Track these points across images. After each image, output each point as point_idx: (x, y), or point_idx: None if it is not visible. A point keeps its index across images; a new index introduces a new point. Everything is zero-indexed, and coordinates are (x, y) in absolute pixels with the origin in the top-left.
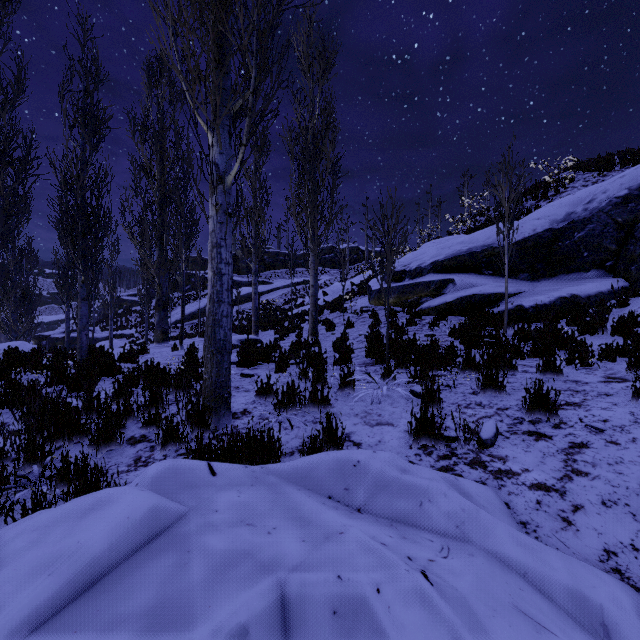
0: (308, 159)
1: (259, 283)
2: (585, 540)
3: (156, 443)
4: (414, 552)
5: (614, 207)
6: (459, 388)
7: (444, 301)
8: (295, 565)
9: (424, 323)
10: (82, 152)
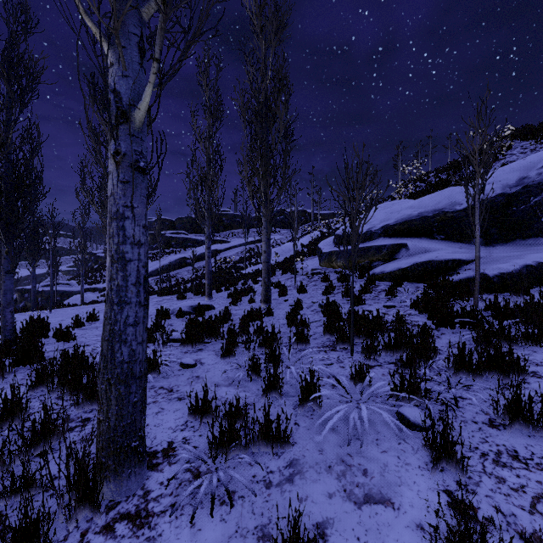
0: (260, 121)
1: (218, 242)
2: None
3: None
4: None
5: None
6: (464, 409)
7: (399, 267)
8: None
9: (379, 290)
10: (2, 105)
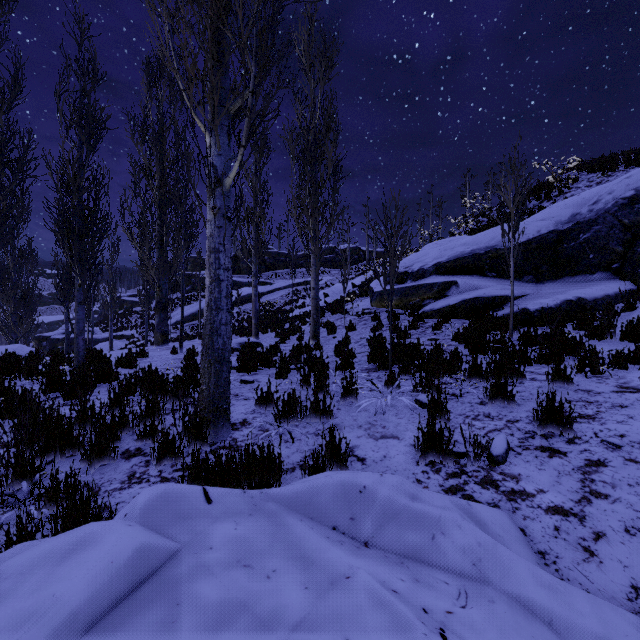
0: (309, 160)
1: (260, 284)
2: (610, 574)
3: (151, 458)
4: (429, 601)
5: (620, 208)
6: (466, 397)
7: (447, 304)
8: (297, 621)
9: (427, 326)
10: (79, 153)
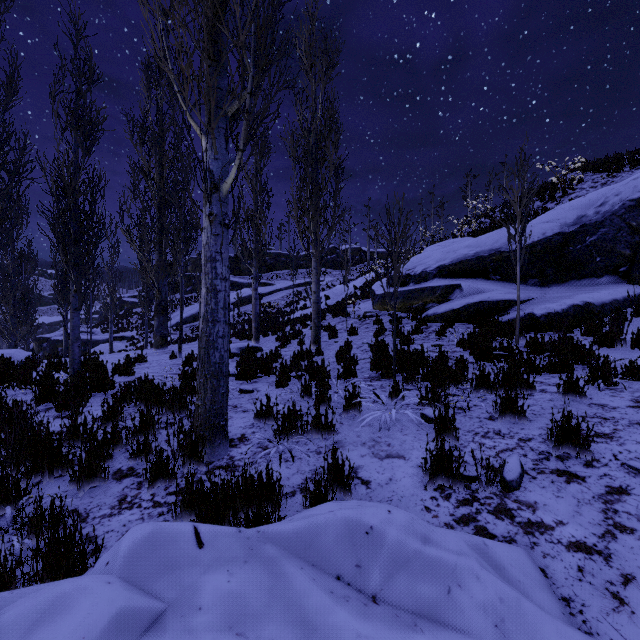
0: (310, 161)
1: (260, 284)
2: None
3: (144, 479)
4: None
5: (628, 210)
6: (474, 411)
7: (451, 308)
8: None
9: (430, 331)
10: (74, 156)
